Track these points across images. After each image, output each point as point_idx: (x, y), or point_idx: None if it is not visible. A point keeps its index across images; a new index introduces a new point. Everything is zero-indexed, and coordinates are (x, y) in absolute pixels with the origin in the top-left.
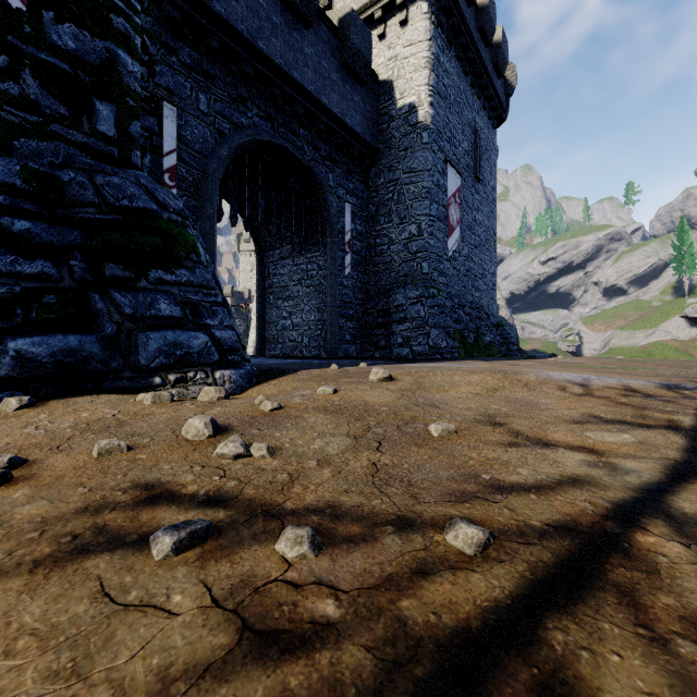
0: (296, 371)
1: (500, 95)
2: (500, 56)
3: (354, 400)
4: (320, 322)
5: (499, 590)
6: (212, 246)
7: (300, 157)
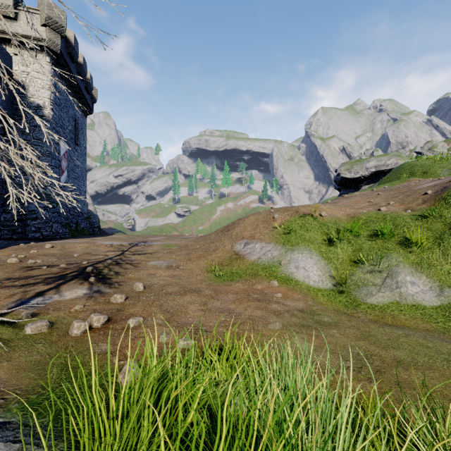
0: (6, 247)
1: (89, 102)
2: (89, 86)
3: (47, 253)
4: None
5: (90, 264)
6: None
7: None
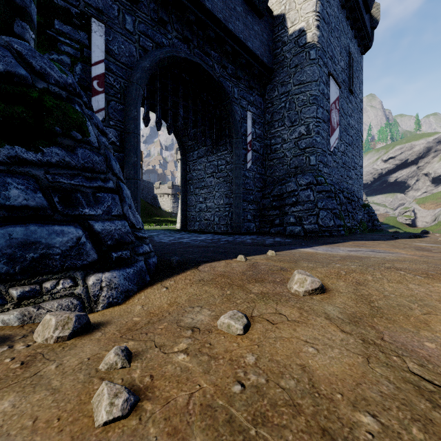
0: (198, 265)
1: (367, 27)
2: None
3: (284, 364)
4: (227, 205)
5: None
6: (136, 143)
7: (211, 72)
